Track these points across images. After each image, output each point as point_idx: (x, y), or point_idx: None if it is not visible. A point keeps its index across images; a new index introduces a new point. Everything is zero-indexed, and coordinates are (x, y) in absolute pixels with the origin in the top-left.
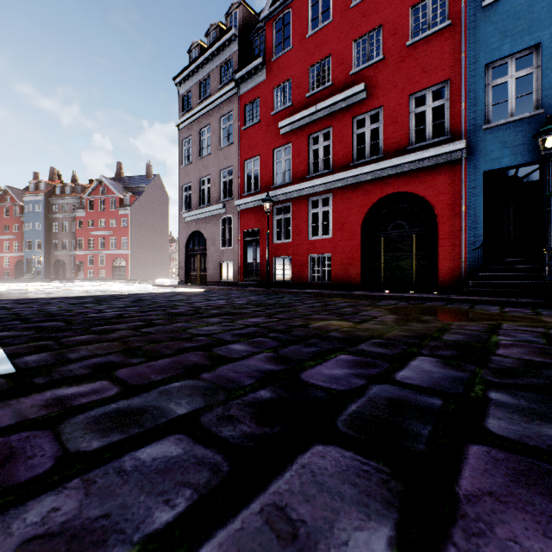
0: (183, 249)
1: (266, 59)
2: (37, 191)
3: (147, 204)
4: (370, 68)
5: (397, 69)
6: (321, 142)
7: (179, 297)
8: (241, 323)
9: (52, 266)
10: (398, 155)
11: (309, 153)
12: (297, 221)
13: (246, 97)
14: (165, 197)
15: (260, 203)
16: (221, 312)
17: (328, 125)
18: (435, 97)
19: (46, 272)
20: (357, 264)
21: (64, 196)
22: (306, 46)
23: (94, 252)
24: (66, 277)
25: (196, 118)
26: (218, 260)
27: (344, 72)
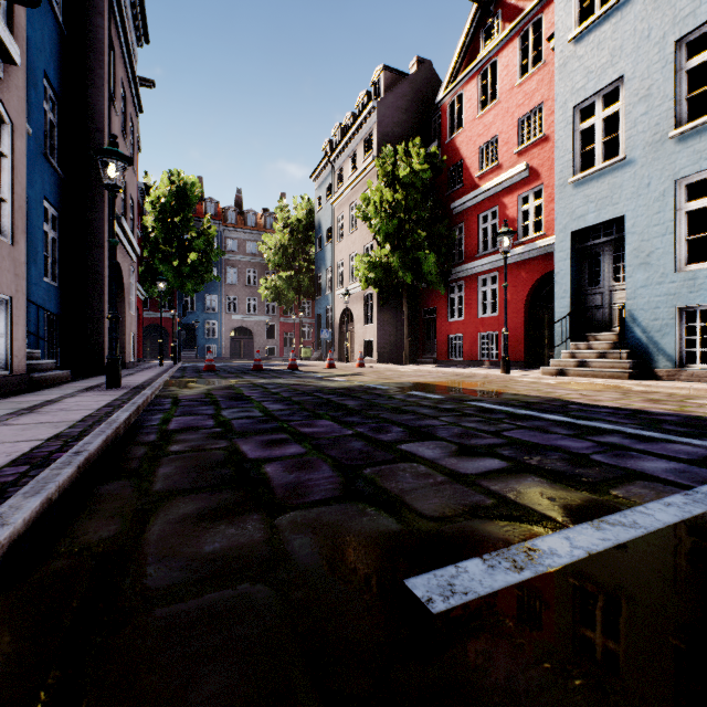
0: None
1: None
2: None
3: None
4: None
5: None
6: None
7: None
8: None
9: None
10: (156, 311)
11: None
12: None
13: None
14: None
15: None
16: None
17: None
18: None
19: None
20: None
21: None
22: None
23: None
24: None
25: None
26: None
27: None
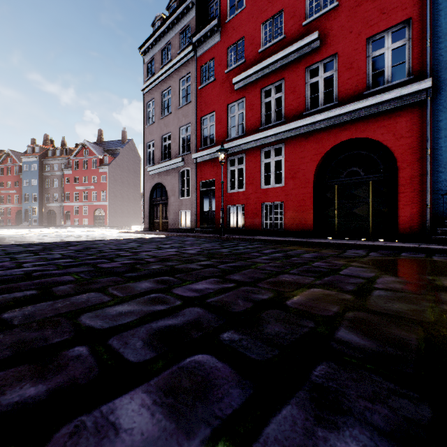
0: (147, 199)
1: (220, 21)
2: (33, 154)
3: (123, 164)
4: (323, 17)
5: (352, 14)
6: (273, 95)
7: (132, 244)
8: (178, 295)
9: (45, 215)
10: (353, 101)
11: (261, 105)
12: (250, 171)
13: (202, 59)
14: (137, 158)
15: (215, 155)
16: (162, 268)
17: (280, 77)
18: (376, 60)
19: (40, 220)
20: (310, 211)
21: (55, 157)
22: (259, 3)
23: (79, 203)
24: (57, 224)
25: (158, 82)
26: (177, 208)
27: (297, 23)
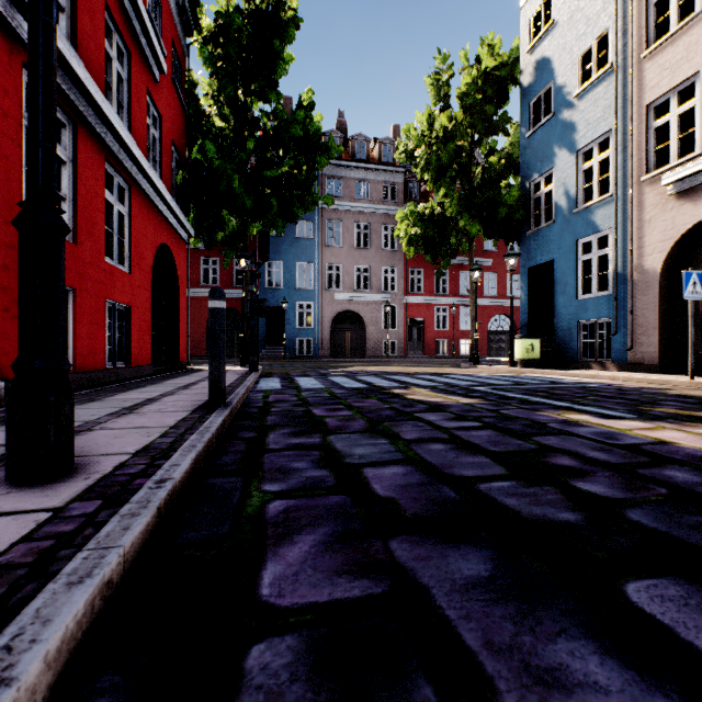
0: None
1: None
2: None
3: None
4: None
5: None
6: None
7: None
8: None
9: None
10: (228, 288)
11: None
12: None
13: None
14: None
15: None
16: None
17: None
18: None
19: None
20: (204, 344)
21: None
22: None
23: None
24: None
25: None
26: None
27: None
